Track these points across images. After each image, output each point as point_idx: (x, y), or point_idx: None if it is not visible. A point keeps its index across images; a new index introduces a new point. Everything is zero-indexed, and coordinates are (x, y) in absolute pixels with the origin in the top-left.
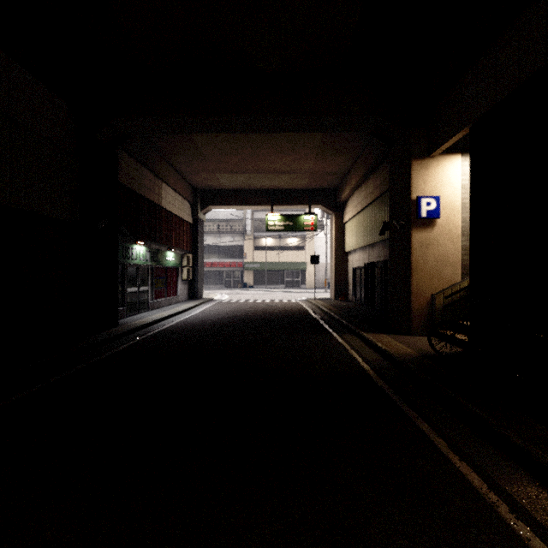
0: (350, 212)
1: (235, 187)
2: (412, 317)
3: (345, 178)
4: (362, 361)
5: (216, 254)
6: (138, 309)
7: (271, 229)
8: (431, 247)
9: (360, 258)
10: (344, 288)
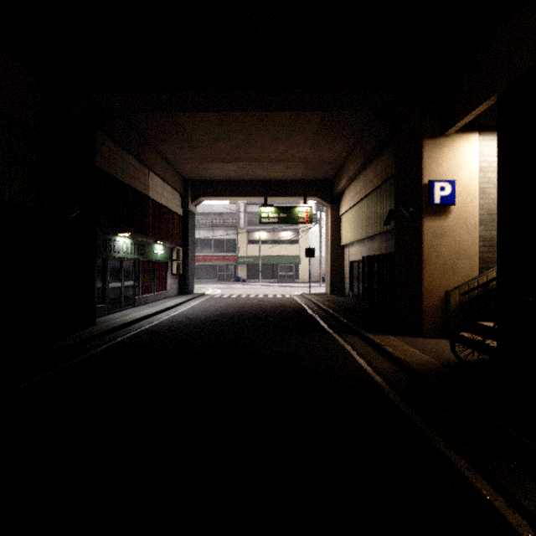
0: (347, 204)
1: (227, 178)
2: (423, 316)
3: (342, 168)
4: (373, 372)
5: (209, 248)
6: (121, 306)
7: (264, 222)
8: (445, 237)
9: (358, 251)
10: (340, 283)
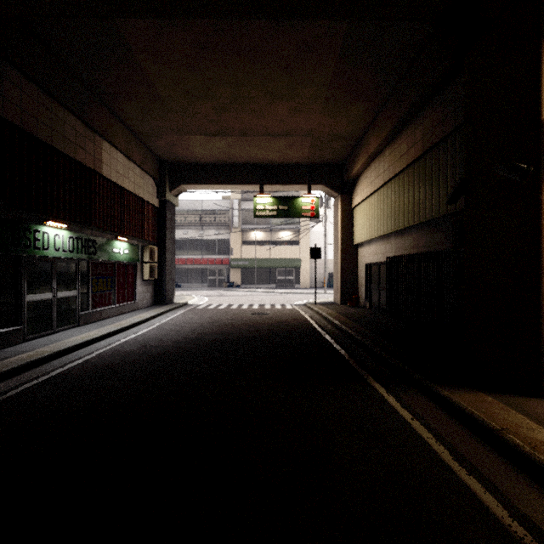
0: (364, 191)
1: (213, 161)
2: None
3: (358, 145)
4: None
5: (198, 250)
6: (54, 326)
7: (260, 215)
8: None
9: (379, 250)
10: (353, 290)
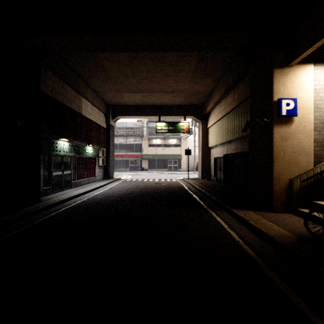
0: (213, 120)
1: (134, 104)
2: (274, 197)
3: (209, 96)
4: (244, 244)
5: (124, 149)
6: (62, 187)
7: (159, 132)
8: (289, 139)
9: (220, 151)
10: (208, 171)
